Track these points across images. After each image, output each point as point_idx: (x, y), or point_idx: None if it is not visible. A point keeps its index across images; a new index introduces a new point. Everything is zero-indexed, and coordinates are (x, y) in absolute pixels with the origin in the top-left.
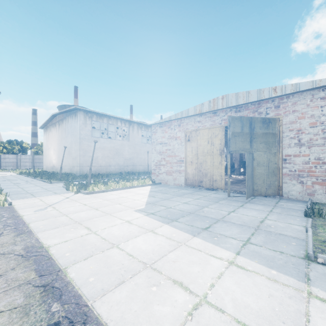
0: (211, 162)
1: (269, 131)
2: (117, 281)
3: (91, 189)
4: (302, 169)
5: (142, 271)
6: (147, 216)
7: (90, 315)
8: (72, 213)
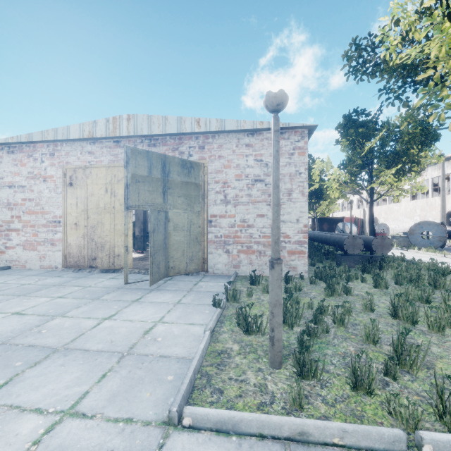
0: (111, 225)
1: (191, 180)
2: None
3: None
4: (229, 234)
5: None
6: None
7: None
8: None
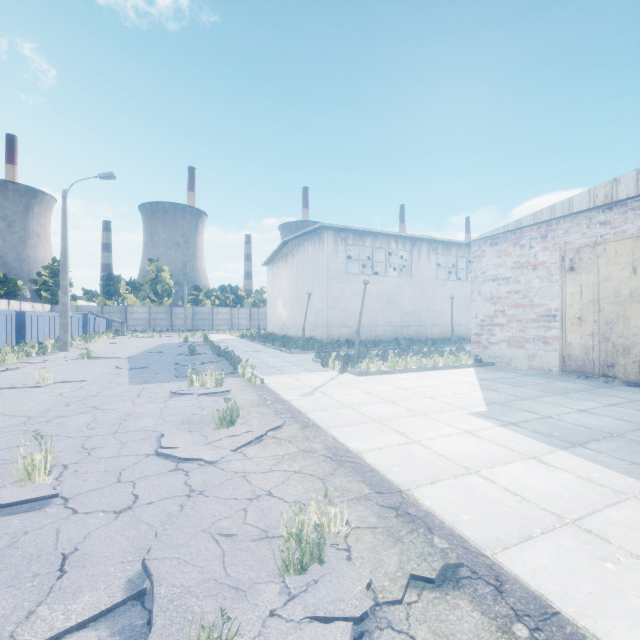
0: None
1: None
2: (517, 532)
3: (364, 367)
4: None
5: (560, 527)
6: (504, 427)
7: (502, 572)
8: (358, 405)
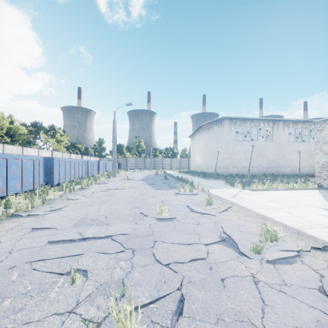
0: None
1: None
2: None
3: (254, 187)
4: None
5: None
6: None
7: None
8: (260, 202)
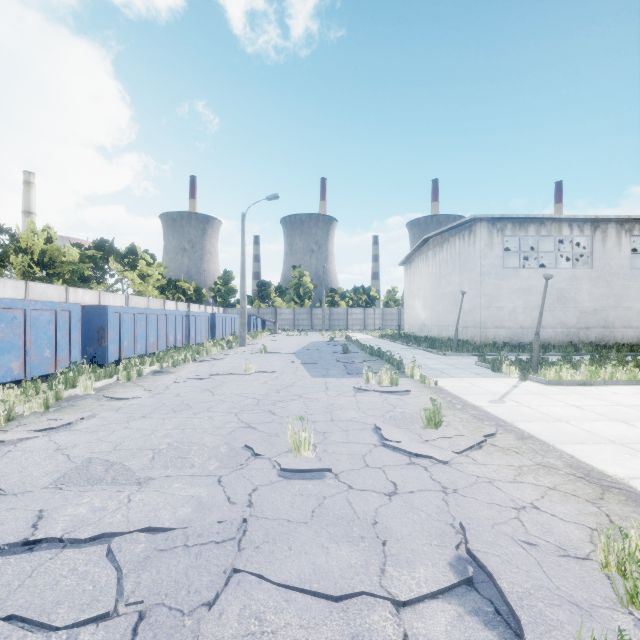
0: None
1: None
2: None
3: (553, 375)
4: None
5: None
6: None
7: None
8: (574, 420)
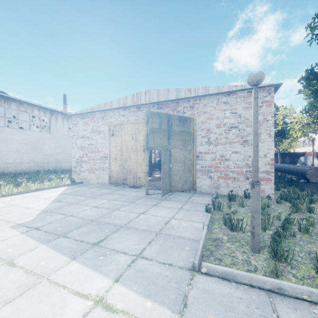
0: (135, 159)
1: (185, 129)
2: None
3: None
4: (211, 165)
5: None
6: (24, 233)
7: None
8: None
